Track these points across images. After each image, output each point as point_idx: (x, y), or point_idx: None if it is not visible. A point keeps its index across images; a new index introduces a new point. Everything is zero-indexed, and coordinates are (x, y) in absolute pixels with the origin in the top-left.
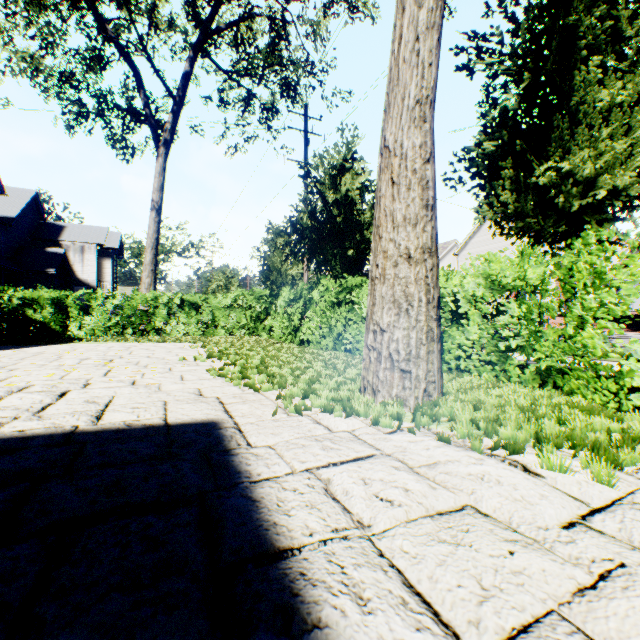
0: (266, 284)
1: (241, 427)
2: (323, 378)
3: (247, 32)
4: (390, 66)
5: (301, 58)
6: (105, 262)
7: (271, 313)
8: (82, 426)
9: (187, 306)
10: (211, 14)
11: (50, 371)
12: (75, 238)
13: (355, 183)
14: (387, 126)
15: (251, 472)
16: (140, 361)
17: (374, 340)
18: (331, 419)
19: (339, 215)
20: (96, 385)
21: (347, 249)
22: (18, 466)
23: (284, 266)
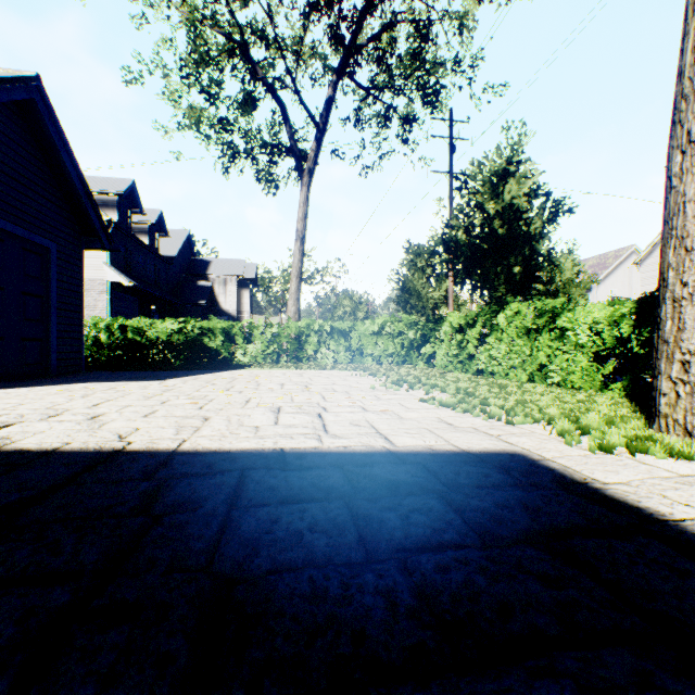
0: (404, 309)
1: (557, 461)
2: (581, 413)
3: (389, 43)
4: (692, 45)
5: (440, 57)
6: (243, 293)
7: (431, 340)
8: (389, 447)
9: (336, 334)
10: (354, 33)
11: (272, 394)
12: (219, 271)
13: (521, 189)
14: (692, 117)
15: (652, 509)
16: (334, 388)
17: (684, 372)
18: (655, 461)
19: (499, 227)
20: (334, 409)
21: (513, 266)
22: (395, 478)
23: (425, 289)
